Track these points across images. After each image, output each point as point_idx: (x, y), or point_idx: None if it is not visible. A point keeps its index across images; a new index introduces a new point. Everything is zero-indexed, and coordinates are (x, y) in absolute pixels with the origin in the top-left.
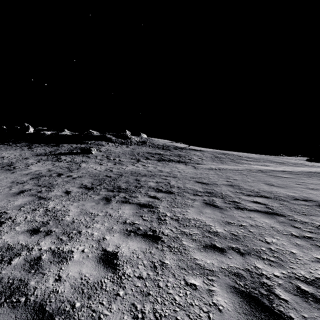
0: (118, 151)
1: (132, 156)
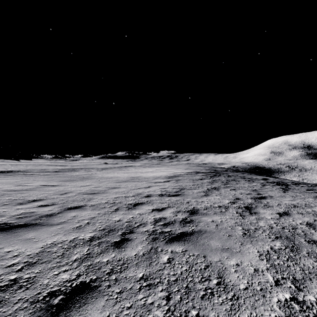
0: None
1: None
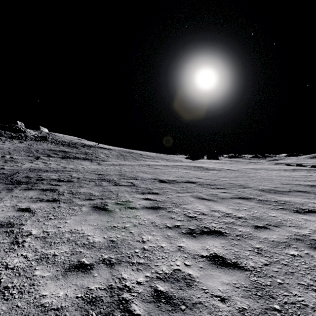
0: (8, 147)
1: (29, 153)
